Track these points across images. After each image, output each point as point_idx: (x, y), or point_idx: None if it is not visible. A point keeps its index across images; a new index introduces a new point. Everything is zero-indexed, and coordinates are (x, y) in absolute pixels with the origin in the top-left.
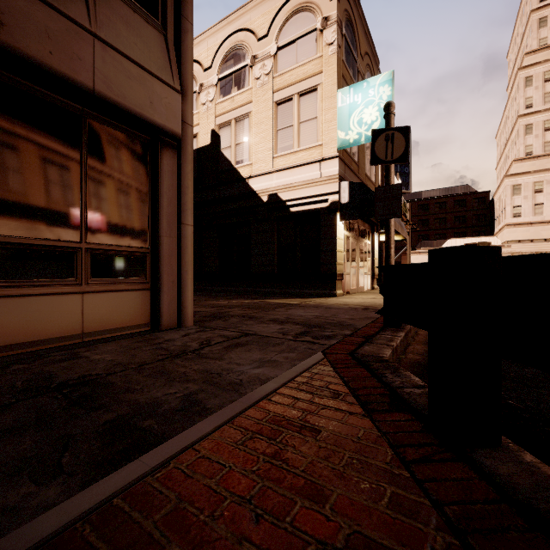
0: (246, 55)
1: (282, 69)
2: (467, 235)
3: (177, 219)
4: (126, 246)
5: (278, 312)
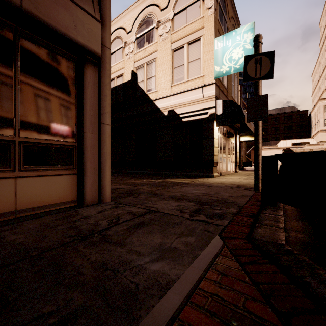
0: (153, 21)
1: (177, 27)
2: (292, 137)
3: (98, 120)
4: (56, 140)
5: (175, 189)
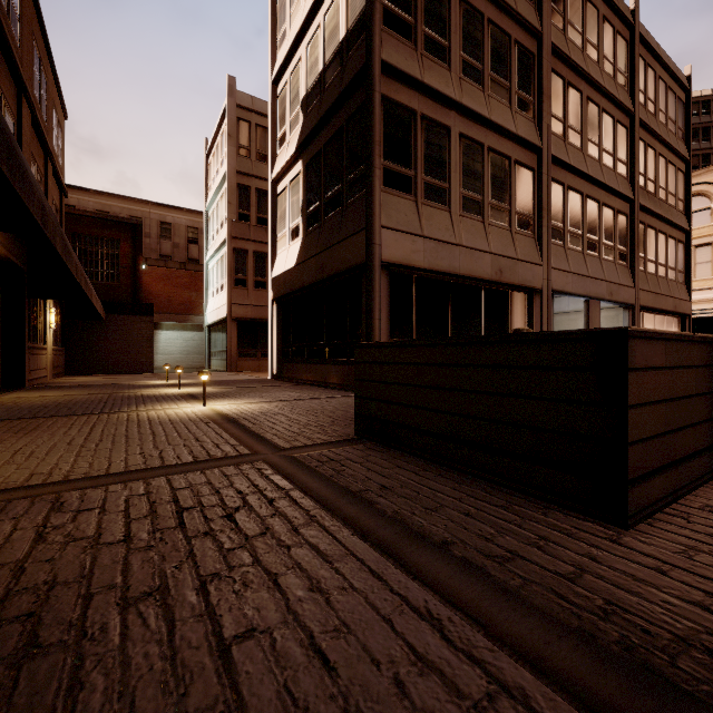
0: None
1: None
2: None
3: None
4: None
5: None
